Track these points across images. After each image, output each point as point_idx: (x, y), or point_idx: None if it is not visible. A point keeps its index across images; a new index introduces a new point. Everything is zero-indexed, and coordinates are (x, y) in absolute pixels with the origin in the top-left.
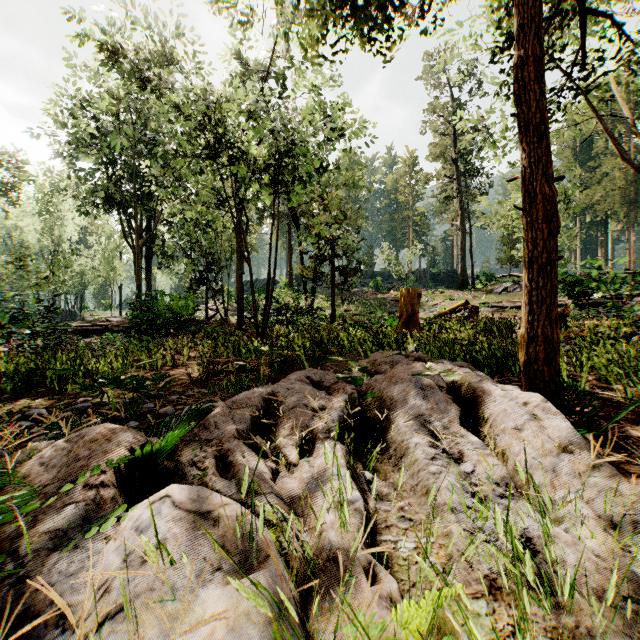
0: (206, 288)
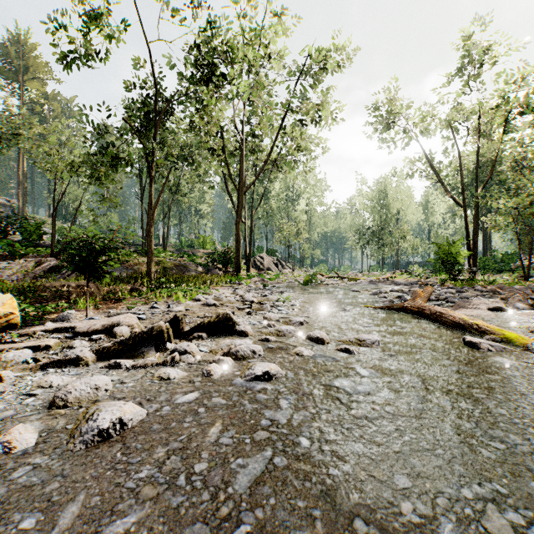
0: (527, 247)
